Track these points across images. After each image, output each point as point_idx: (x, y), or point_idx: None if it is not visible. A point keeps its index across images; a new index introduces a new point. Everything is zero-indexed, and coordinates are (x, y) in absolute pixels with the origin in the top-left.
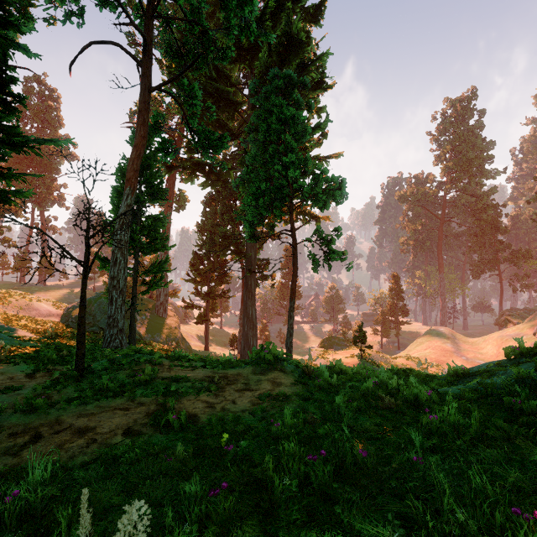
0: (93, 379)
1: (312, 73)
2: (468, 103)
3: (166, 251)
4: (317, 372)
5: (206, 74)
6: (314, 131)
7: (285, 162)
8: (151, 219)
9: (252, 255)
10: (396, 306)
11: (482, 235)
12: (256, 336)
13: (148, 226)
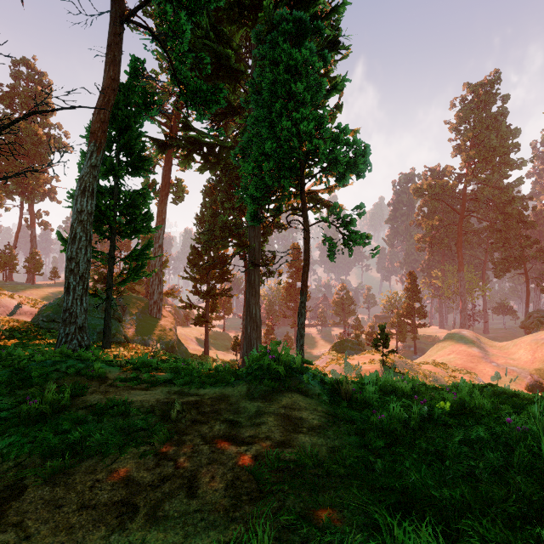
0: None
1: (326, 29)
2: (491, 88)
3: (161, 244)
4: (362, 393)
5: (203, 34)
6: (329, 93)
7: (296, 119)
8: (130, 192)
9: (256, 246)
10: (413, 307)
11: (506, 230)
12: (260, 338)
13: (125, 201)
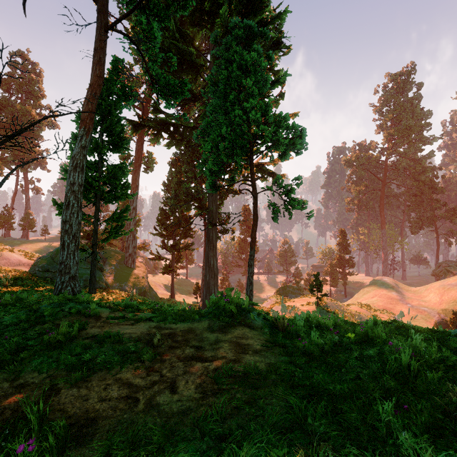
0: None
1: (271, 32)
2: (408, 77)
3: (135, 207)
4: (294, 327)
5: (170, 35)
6: (273, 85)
7: (246, 108)
8: (111, 166)
9: (214, 209)
10: (343, 259)
11: (420, 195)
12: (217, 284)
13: (108, 174)
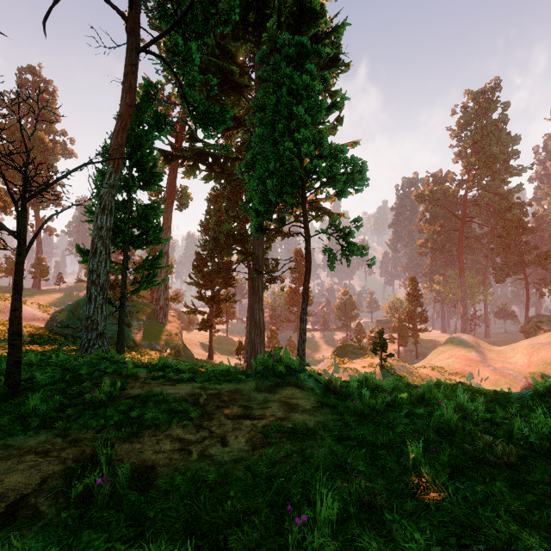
0: (27, 398)
1: (327, 48)
2: (491, 95)
3: (166, 251)
4: (347, 388)
5: (208, 51)
6: (329, 110)
7: (297, 139)
8: (142, 207)
9: (260, 254)
10: (414, 312)
11: (506, 236)
12: (264, 343)
13: (138, 215)
